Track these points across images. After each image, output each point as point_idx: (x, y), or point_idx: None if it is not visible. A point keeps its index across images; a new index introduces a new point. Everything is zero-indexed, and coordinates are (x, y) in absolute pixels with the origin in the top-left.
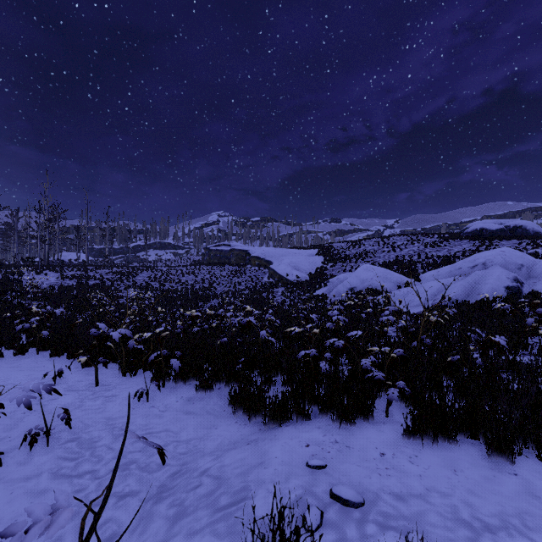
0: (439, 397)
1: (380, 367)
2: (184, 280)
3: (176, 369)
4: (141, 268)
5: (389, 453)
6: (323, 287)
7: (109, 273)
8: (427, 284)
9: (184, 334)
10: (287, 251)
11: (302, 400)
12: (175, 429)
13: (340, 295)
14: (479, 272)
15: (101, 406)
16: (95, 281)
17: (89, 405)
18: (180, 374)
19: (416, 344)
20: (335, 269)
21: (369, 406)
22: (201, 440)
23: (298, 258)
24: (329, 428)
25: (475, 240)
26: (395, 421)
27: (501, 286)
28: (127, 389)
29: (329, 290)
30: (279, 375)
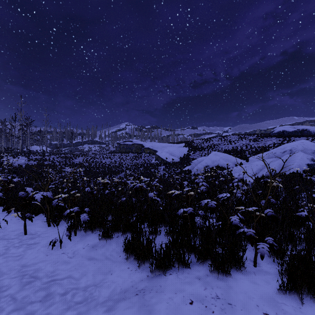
0: (308, 253)
1: (242, 221)
2: (104, 162)
3: (84, 222)
4: (78, 154)
5: (271, 313)
6: (189, 165)
7: (58, 157)
8: (254, 163)
9: (98, 194)
10: (166, 145)
11: (182, 248)
12: (77, 275)
13: (199, 170)
14: (288, 155)
15: (21, 253)
16: (49, 162)
17: (12, 252)
18: (89, 225)
19: (263, 202)
20: (195, 155)
21: (240, 258)
22: (97, 287)
23: (173, 148)
24: (208, 280)
25: (280, 137)
26: (264, 271)
27: (304, 164)
28: (47, 237)
29: (192, 167)
30: (163, 226)
